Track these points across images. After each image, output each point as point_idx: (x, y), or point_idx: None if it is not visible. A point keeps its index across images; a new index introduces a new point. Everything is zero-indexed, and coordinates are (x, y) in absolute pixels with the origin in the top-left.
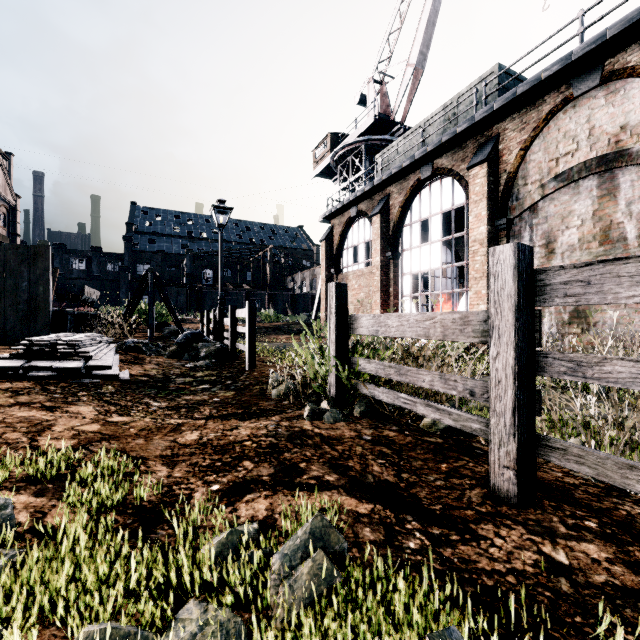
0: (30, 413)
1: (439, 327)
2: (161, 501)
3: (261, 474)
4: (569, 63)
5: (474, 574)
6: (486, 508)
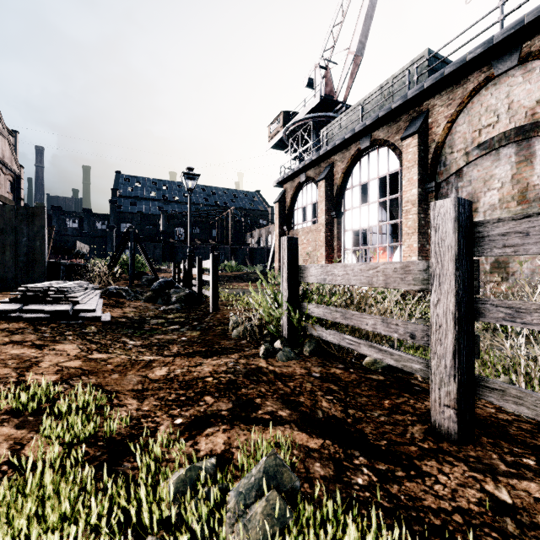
0: (21, 350)
1: (381, 276)
2: (129, 433)
3: (220, 409)
4: (491, 46)
5: (421, 512)
6: (428, 444)
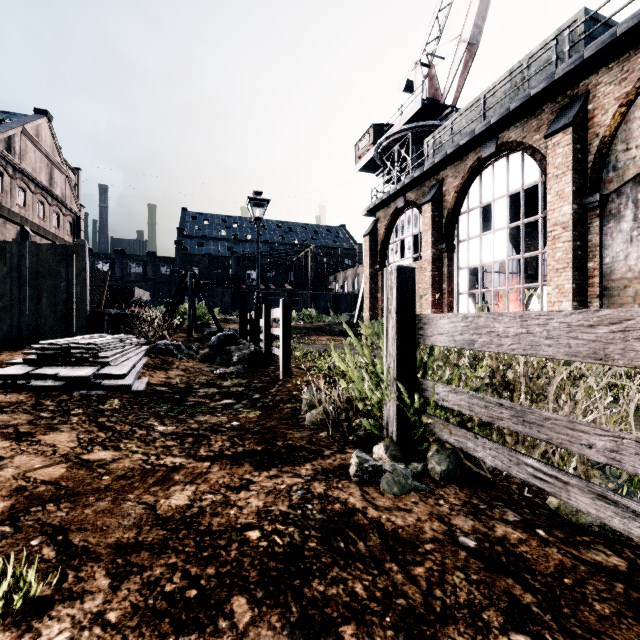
0: None
1: (639, 340)
2: None
3: None
4: None
5: None
6: None
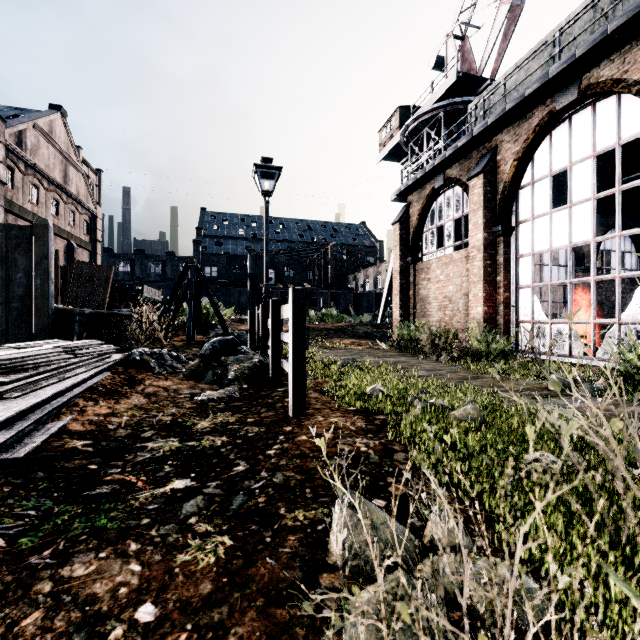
0: None
1: None
2: None
3: None
4: None
5: None
6: None
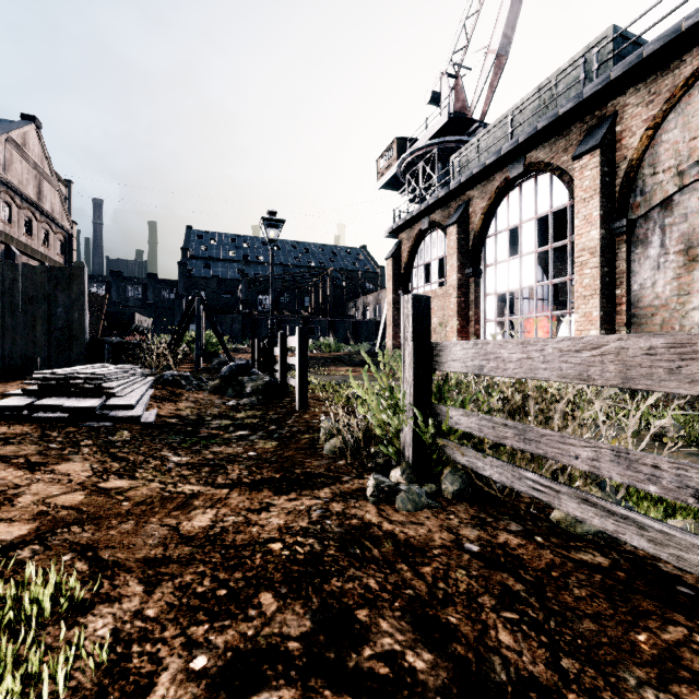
0: (2, 473)
1: (613, 363)
2: (97, 690)
3: (286, 633)
4: None
5: None
6: None
